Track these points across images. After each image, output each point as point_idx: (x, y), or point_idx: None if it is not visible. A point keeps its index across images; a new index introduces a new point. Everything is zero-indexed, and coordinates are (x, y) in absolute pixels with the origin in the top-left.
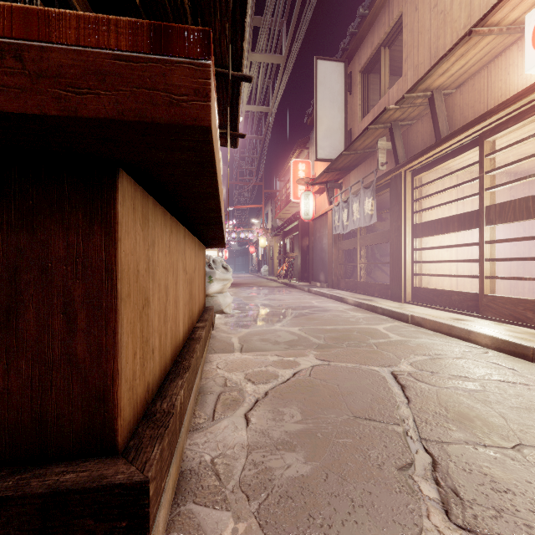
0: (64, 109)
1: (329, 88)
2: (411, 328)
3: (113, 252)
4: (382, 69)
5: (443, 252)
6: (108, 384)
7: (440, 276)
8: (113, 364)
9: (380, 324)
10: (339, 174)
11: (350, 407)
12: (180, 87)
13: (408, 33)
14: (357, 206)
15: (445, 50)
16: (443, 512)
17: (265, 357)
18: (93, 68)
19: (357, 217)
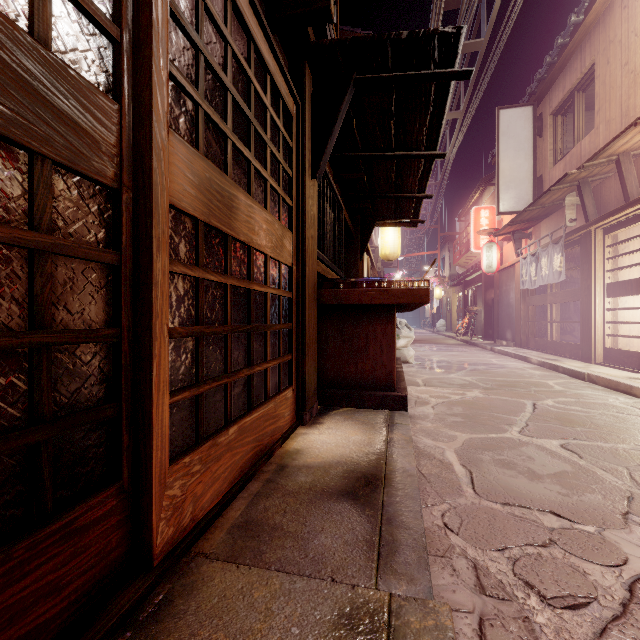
0: (396, 302)
1: (514, 136)
2: (583, 384)
3: (394, 331)
4: (575, 115)
5: None
6: (392, 370)
7: (631, 337)
8: (394, 364)
9: (553, 380)
10: (528, 223)
11: (493, 410)
12: (422, 294)
13: (600, 85)
14: (545, 261)
15: (635, 111)
16: (518, 432)
17: (442, 390)
18: (402, 292)
19: (545, 273)
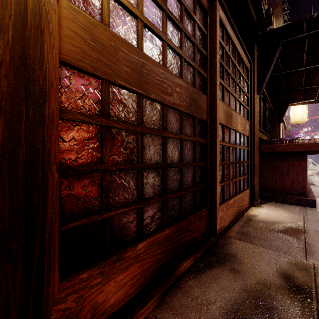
0: (308, 150)
1: None
2: None
3: (306, 165)
4: None
5: None
6: (305, 186)
7: None
8: (306, 183)
9: None
10: None
11: None
12: None
13: None
14: None
15: None
16: None
17: None
18: (312, 145)
19: None
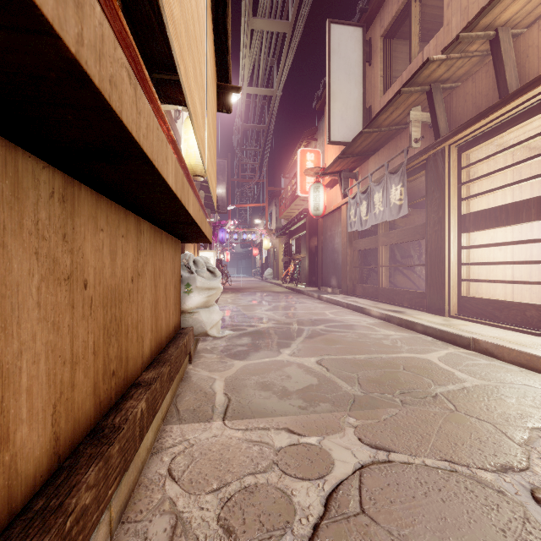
0: None
1: (345, 57)
2: (480, 360)
3: None
4: (412, 27)
5: (496, 252)
6: None
7: (506, 282)
8: None
9: (430, 352)
10: (355, 161)
11: None
12: None
13: None
14: (380, 196)
15: None
16: None
17: (265, 435)
18: None
19: (380, 210)
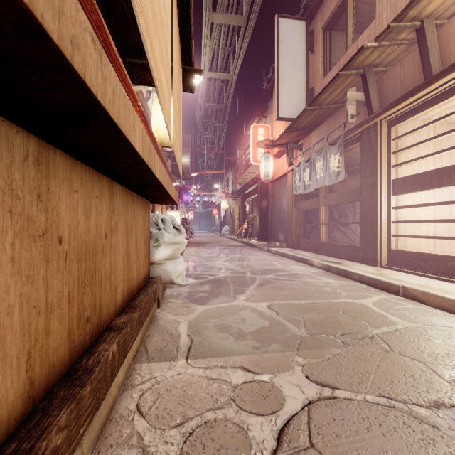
0: None
1: (291, 46)
2: (409, 305)
3: None
4: (348, 20)
5: (420, 211)
6: None
7: (430, 238)
8: None
9: (366, 297)
10: (300, 135)
11: None
12: None
13: None
14: (321, 164)
15: None
16: None
17: (223, 373)
18: None
19: (321, 176)
